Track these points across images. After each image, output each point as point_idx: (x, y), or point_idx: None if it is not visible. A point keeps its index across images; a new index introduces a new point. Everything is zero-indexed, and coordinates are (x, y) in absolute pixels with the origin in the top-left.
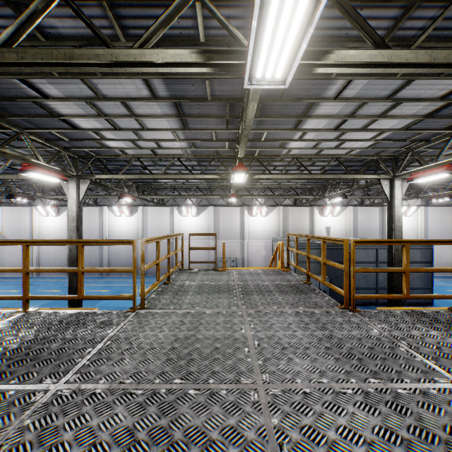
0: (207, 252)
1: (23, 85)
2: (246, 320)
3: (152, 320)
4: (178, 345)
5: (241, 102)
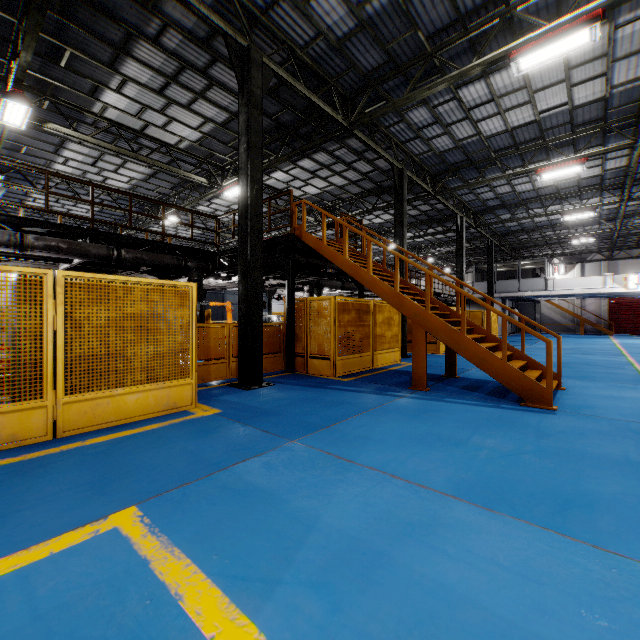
0: None
1: None
2: None
3: None
4: None
5: (191, 183)
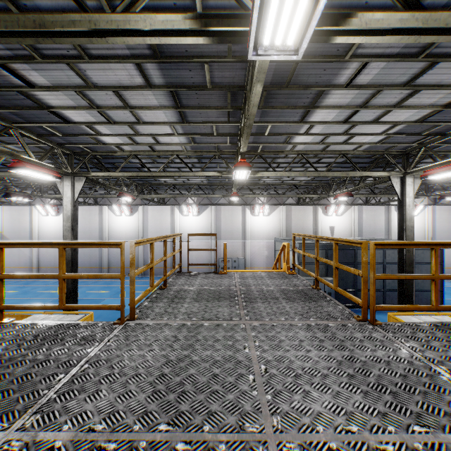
0: (208, 252)
1: (5, 71)
2: (250, 335)
3: (142, 335)
4: (168, 371)
5: (243, 91)
